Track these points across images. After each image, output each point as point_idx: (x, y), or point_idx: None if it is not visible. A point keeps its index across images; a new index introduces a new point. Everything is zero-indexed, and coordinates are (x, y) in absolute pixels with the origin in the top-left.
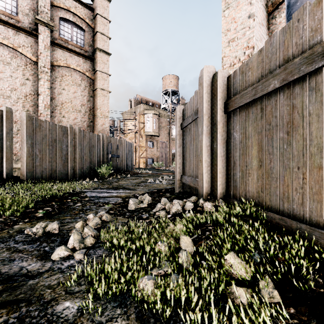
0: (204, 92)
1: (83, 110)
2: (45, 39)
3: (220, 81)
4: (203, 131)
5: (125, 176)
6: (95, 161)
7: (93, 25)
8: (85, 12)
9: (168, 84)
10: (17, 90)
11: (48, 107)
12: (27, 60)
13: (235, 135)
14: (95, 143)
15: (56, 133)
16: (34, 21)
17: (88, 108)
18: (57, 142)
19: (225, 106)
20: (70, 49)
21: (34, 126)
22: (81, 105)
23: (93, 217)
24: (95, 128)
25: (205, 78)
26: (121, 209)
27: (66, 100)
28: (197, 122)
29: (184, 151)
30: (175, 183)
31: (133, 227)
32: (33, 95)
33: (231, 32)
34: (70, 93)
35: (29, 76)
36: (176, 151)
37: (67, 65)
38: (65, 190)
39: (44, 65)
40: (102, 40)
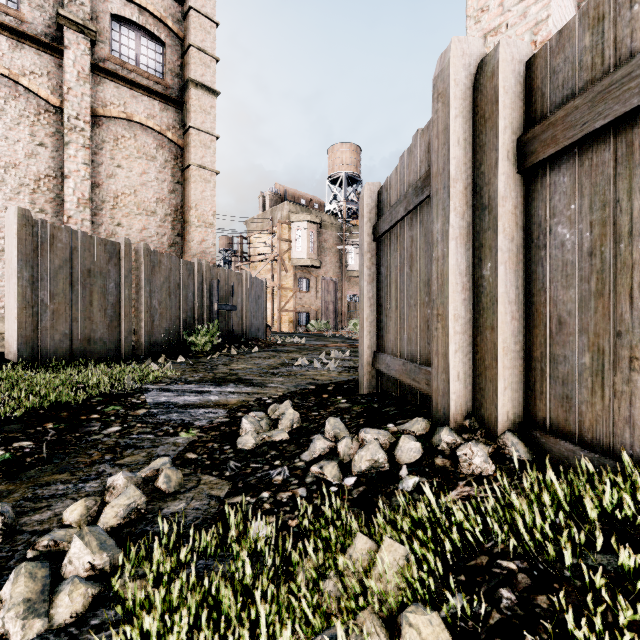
0: (452, 114)
1: (162, 211)
2: (78, 60)
3: (506, 73)
4: (449, 229)
5: (249, 350)
6: (183, 318)
7: (183, 33)
8: (165, 5)
9: (340, 162)
10: (19, 167)
11: (85, 204)
12: (41, 104)
13: (562, 233)
14: (183, 278)
15: (93, 256)
16: (56, 21)
17: (171, 207)
18: (96, 276)
19: (521, 147)
20: (132, 83)
21: (37, 239)
22: (156, 201)
23: (126, 483)
24: (186, 250)
25: (455, 72)
26: (219, 448)
27: (125, 191)
28: (422, 213)
29: (382, 293)
30: (360, 370)
31: (233, 534)
32: (54, 179)
33: (491, 14)
34: (132, 175)
35: (45, 137)
36: (363, 293)
37: (127, 115)
38: (94, 388)
39: (77, 115)
40: (201, 63)
